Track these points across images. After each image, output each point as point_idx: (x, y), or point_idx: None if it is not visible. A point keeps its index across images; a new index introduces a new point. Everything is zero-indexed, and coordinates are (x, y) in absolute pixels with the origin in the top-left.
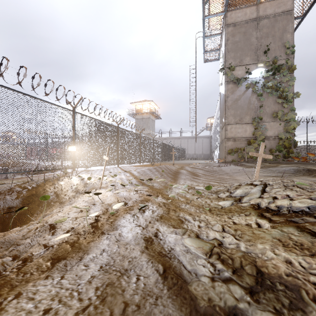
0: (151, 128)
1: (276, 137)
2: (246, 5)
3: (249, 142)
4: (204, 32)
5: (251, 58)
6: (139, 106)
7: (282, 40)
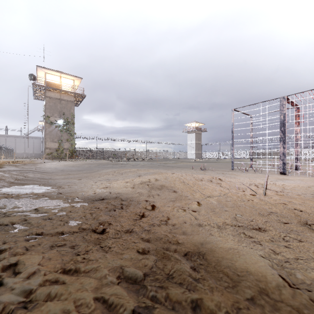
0: None
1: (68, 148)
2: (55, 91)
3: (57, 150)
4: (33, 91)
5: (58, 114)
6: None
7: (70, 111)
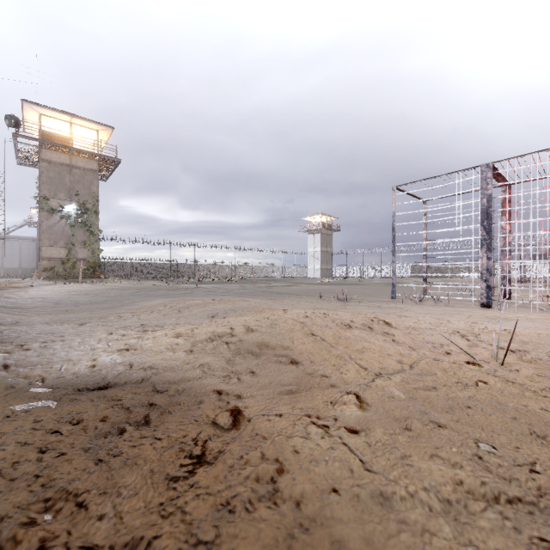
0: None
1: (86, 259)
2: (60, 151)
3: (63, 262)
4: (16, 148)
5: (65, 195)
6: None
7: (90, 189)
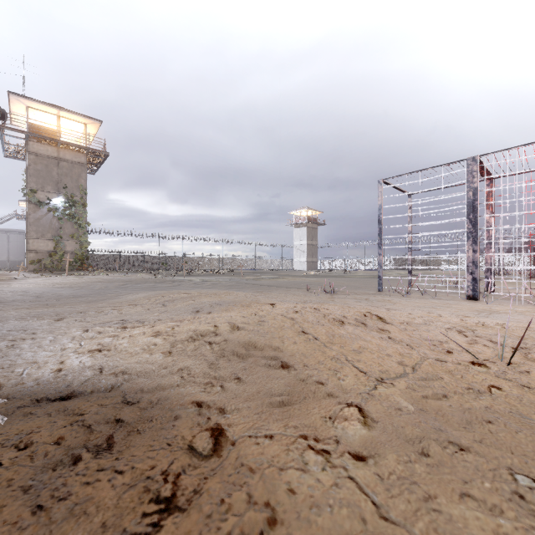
0: None
1: (74, 252)
2: (48, 144)
3: (51, 255)
4: (3, 140)
5: (53, 188)
6: None
7: (78, 182)
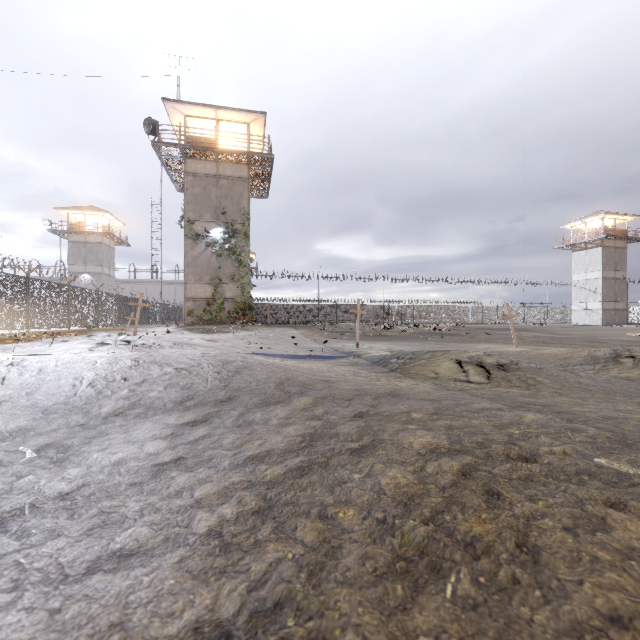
0: (106, 262)
1: (234, 299)
2: (206, 159)
3: (209, 303)
4: (166, 166)
5: (211, 215)
6: (78, 216)
7: (239, 204)
